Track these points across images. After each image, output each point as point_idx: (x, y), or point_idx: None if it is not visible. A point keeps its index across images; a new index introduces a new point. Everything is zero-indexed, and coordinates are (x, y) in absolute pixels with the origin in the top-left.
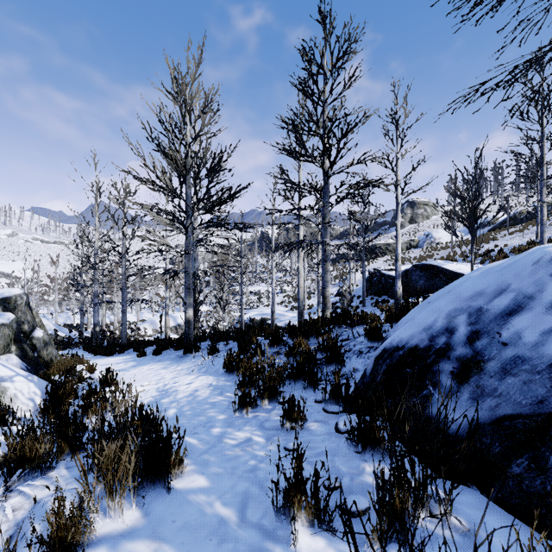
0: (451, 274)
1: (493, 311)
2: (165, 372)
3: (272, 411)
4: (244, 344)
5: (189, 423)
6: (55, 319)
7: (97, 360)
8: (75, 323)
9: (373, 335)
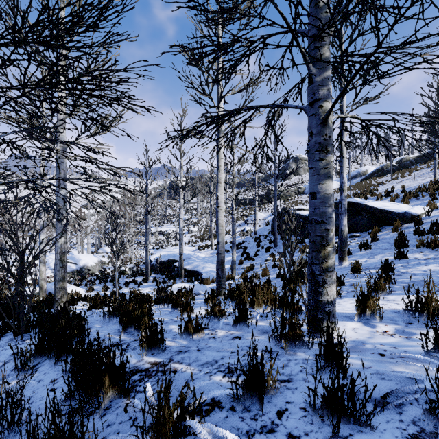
0: (376, 212)
1: None
2: None
3: None
4: None
5: None
6: None
7: None
8: None
9: None
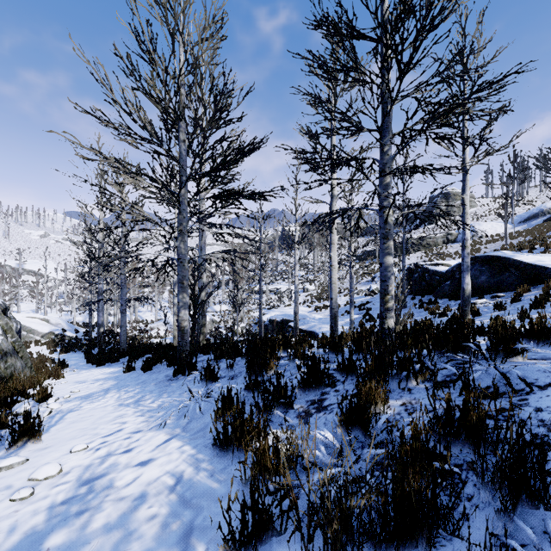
0: (528, 268)
1: None
2: (133, 411)
3: None
4: (255, 377)
5: None
6: (73, 317)
7: (80, 373)
8: (94, 322)
9: None
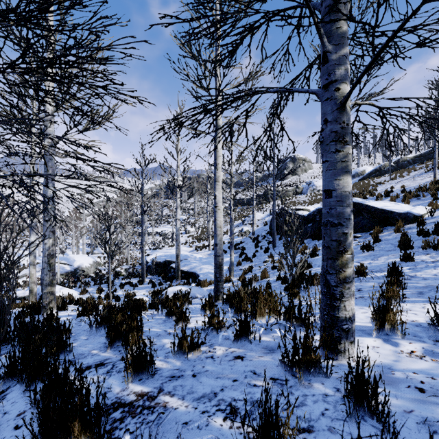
0: (377, 212)
1: None
2: None
3: None
4: None
5: None
6: None
7: None
8: None
9: None
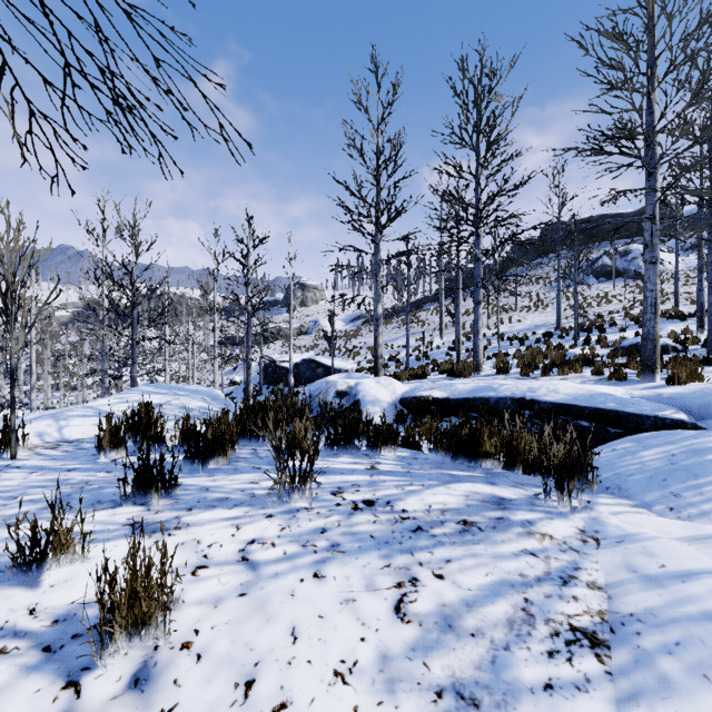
0: (327, 367)
1: (315, 395)
2: None
3: None
4: None
5: None
6: None
7: None
8: None
9: None
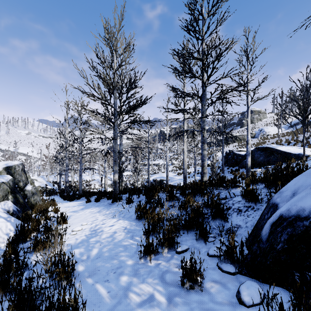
0: (282, 153)
1: None
2: (99, 214)
3: (170, 260)
4: (149, 198)
5: (104, 267)
6: (48, 178)
7: (63, 204)
8: (58, 181)
9: (250, 197)
